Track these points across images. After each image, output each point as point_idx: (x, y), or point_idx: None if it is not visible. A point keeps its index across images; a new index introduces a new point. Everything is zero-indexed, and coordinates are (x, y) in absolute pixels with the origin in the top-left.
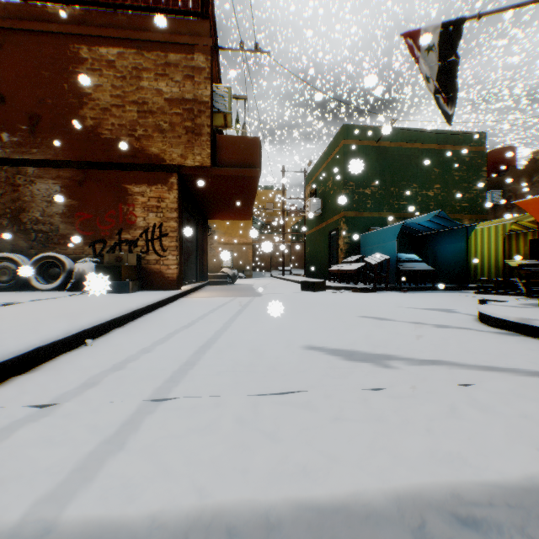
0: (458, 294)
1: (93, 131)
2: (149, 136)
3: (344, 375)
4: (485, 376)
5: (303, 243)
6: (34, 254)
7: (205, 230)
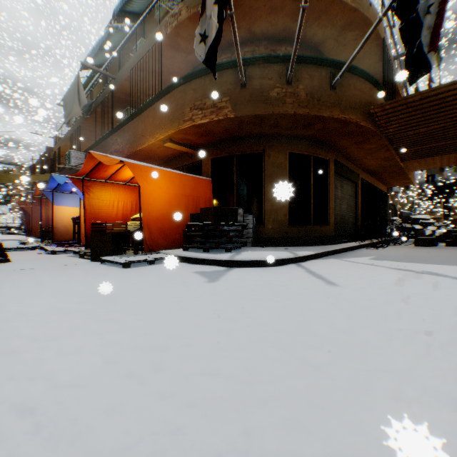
0: None
1: None
2: None
3: (455, 273)
4: (386, 265)
5: None
6: None
7: None
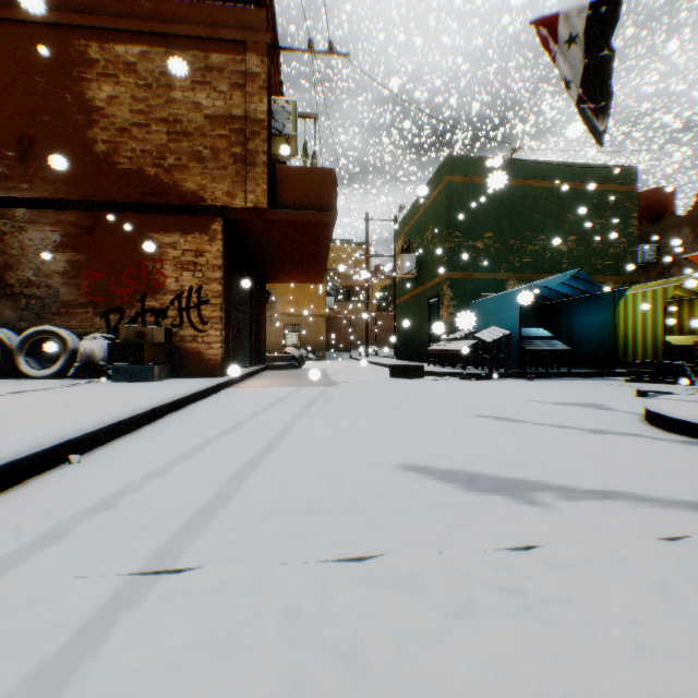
0: (604, 382)
1: (106, 160)
2: (183, 167)
3: (467, 519)
4: (694, 520)
5: (393, 315)
6: (26, 328)
7: (263, 296)
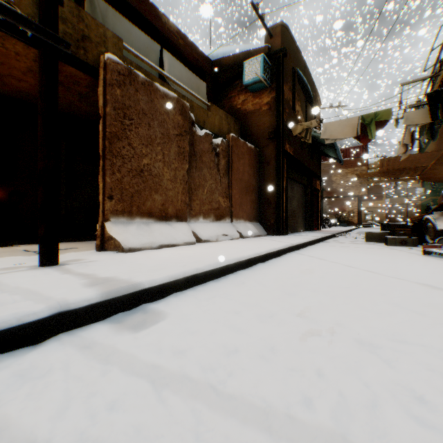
0: None
1: (335, 189)
2: (349, 189)
3: None
4: None
5: None
6: None
7: (360, 206)
